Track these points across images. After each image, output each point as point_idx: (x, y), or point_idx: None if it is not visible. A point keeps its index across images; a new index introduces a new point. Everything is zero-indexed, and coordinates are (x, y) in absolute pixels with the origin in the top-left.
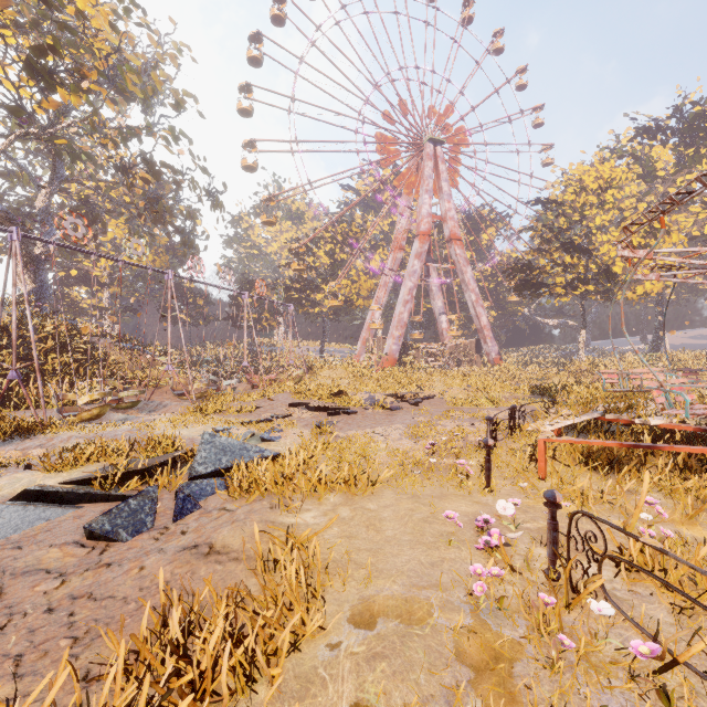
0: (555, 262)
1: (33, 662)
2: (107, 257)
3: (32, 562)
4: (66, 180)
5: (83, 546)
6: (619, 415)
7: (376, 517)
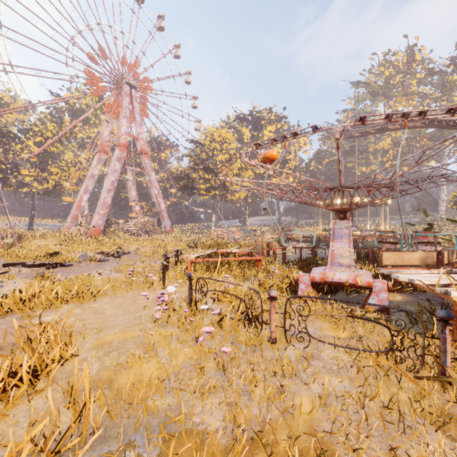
0: (200, 176)
1: None
2: None
3: None
4: None
5: None
6: (222, 250)
7: (100, 309)
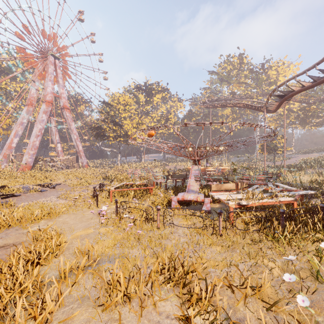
0: (110, 127)
1: None
2: None
3: None
4: None
5: None
6: (129, 182)
7: (65, 221)
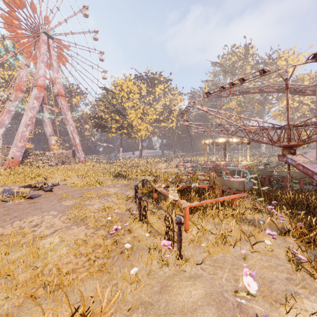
0: (112, 117)
1: None
2: None
3: None
4: None
5: None
6: (183, 184)
7: None
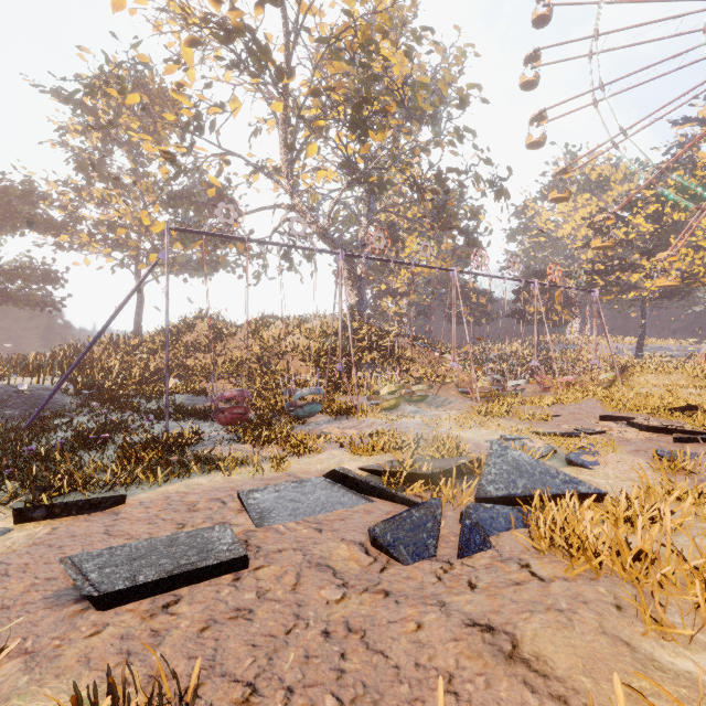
0: None
1: None
2: (402, 263)
3: (325, 554)
4: (377, 211)
5: (366, 552)
6: None
7: None
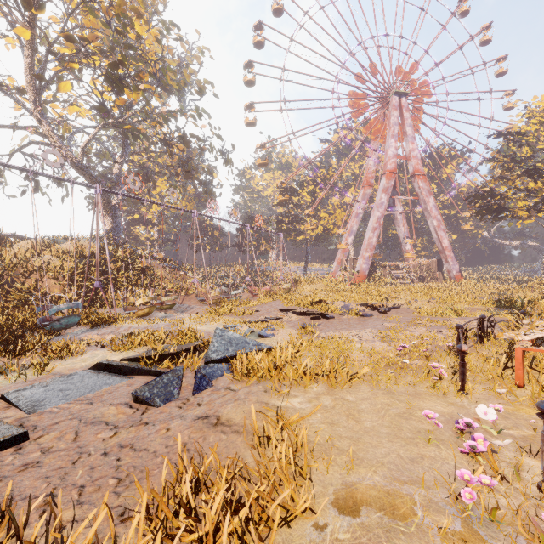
0: (517, 188)
1: (90, 493)
2: (154, 203)
3: (98, 415)
4: (131, 153)
5: (131, 407)
6: None
7: (354, 408)
